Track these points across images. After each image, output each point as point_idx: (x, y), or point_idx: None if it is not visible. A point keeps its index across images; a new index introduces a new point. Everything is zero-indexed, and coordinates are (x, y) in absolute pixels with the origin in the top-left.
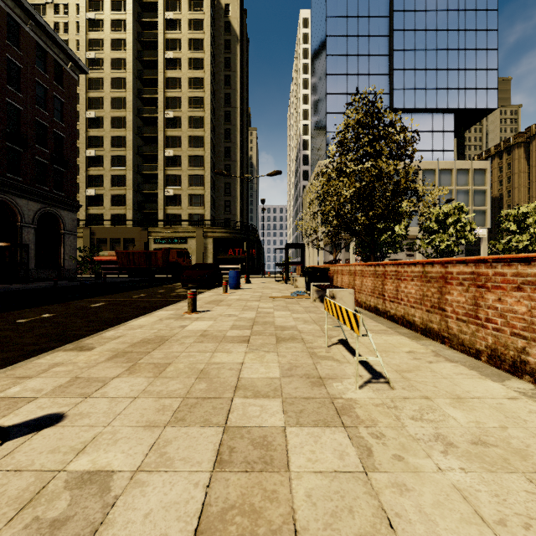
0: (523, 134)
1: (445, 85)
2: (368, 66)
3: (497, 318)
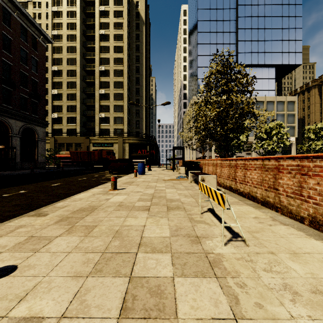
0: (317, 80)
1: (269, 50)
2: (222, 39)
3: (316, 196)
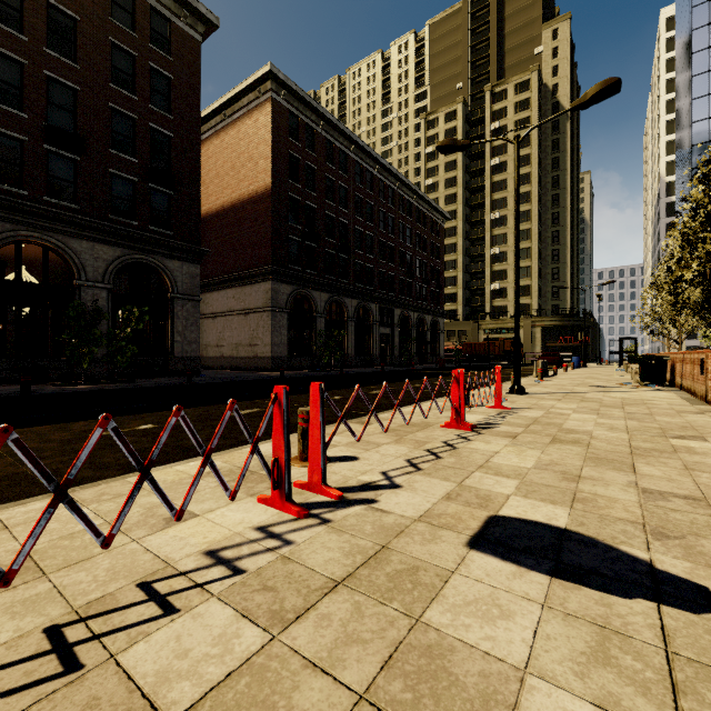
0: None
1: None
2: None
3: None
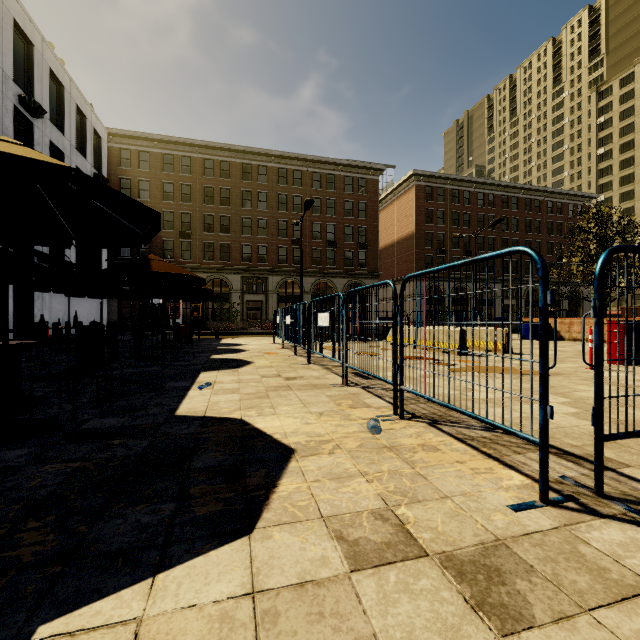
0: None
1: None
2: None
3: None
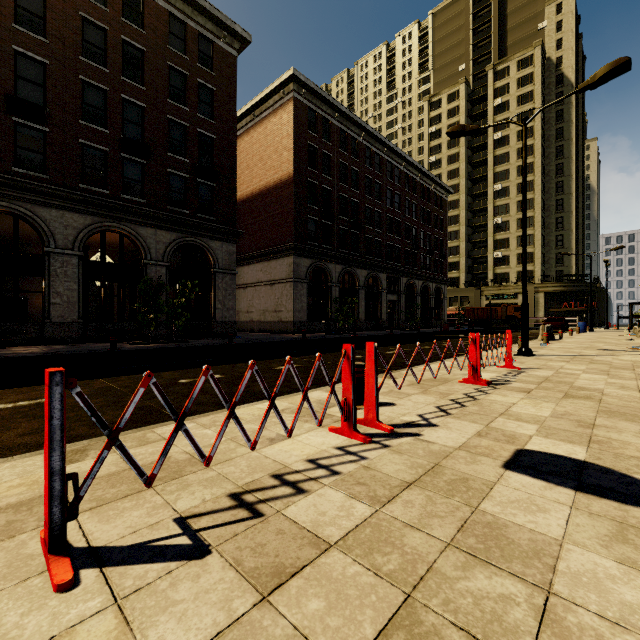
0: None
1: None
2: None
3: None
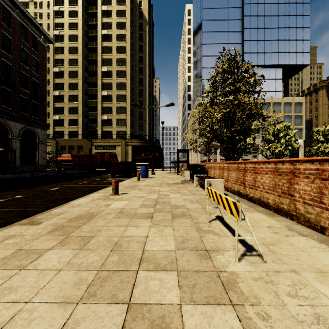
0: (325, 81)
1: (276, 50)
2: (228, 38)
3: None
